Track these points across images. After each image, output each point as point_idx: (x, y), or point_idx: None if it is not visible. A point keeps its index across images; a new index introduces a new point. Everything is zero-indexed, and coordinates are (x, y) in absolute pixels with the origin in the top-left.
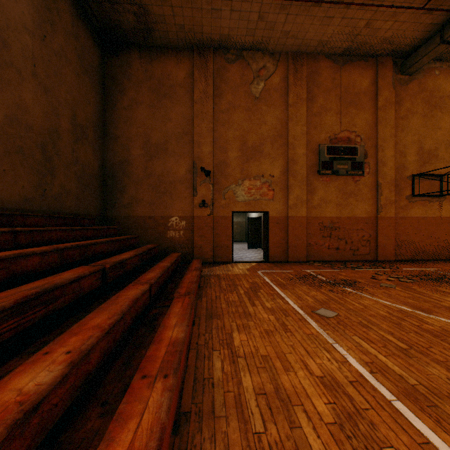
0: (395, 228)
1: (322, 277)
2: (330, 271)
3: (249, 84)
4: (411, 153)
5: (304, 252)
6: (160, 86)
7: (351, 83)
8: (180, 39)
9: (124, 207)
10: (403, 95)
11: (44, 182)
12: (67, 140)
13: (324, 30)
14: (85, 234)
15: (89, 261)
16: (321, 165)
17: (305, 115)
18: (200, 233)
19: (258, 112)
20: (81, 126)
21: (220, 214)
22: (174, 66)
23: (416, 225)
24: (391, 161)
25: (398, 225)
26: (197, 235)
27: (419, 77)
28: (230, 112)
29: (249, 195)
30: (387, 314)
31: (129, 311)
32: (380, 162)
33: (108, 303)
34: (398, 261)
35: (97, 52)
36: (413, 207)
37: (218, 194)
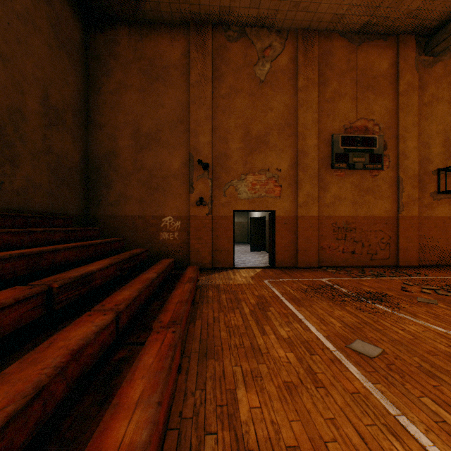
0: (418, 229)
1: (342, 288)
2: (348, 280)
3: (253, 65)
4: (436, 144)
5: (315, 256)
6: (152, 67)
7: (368, 65)
8: (174, 12)
9: (110, 206)
10: (427, 79)
11: (1, 172)
12: (36, 123)
13: (340, 0)
14: (50, 237)
15: (65, 269)
16: (335, 158)
17: (317, 101)
18: (197, 234)
19: (263, 98)
20: (56, 110)
21: (220, 214)
22: (167, 44)
23: (442, 226)
24: (414, 153)
25: (421, 226)
26: (194, 237)
27: (445, 59)
28: (232, 97)
29: (253, 191)
30: (450, 350)
31: (62, 374)
32: (402, 154)
33: (25, 360)
34: (421, 266)
35: (78, 26)
36: (438, 205)
37: (217, 190)
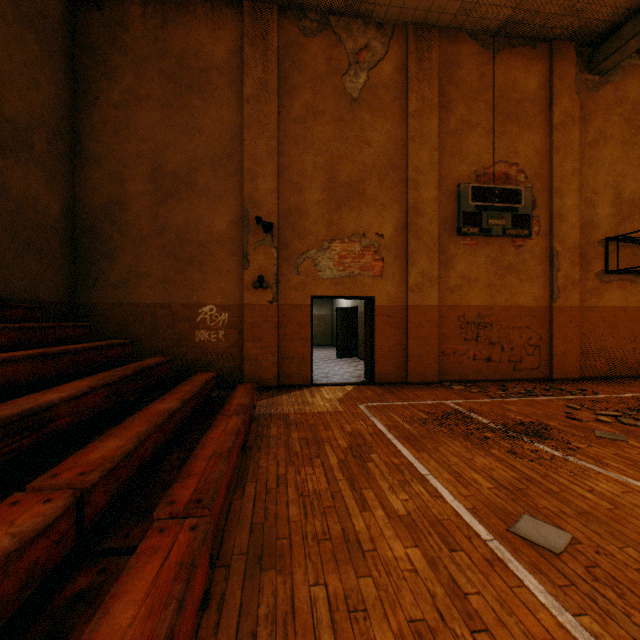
0: (579, 325)
1: (479, 416)
2: (486, 403)
3: (341, 74)
4: (604, 203)
5: (434, 365)
6: (182, 68)
7: (510, 83)
8: None
9: (113, 288)
10: (591, 108)
11: None
12: None
13: None
14: None
15: (29, 392)
16: (463, 219)
17: (436, 133)
18: (254, 334)
19: (356, 125)
20: (15, 125)
21: (290, 301)
22: (207, 34)
23: (611, 320)
24: (574, 214)
25: (584, 320)
26: (250, 337)
27: (616, 80)
28: (309, 121)
29: (341, 267)
30: None
31: None
32: (557, 215)
33: None
34: (584, 379)
35: None
36: (606, 290)
37: (287, 265)
